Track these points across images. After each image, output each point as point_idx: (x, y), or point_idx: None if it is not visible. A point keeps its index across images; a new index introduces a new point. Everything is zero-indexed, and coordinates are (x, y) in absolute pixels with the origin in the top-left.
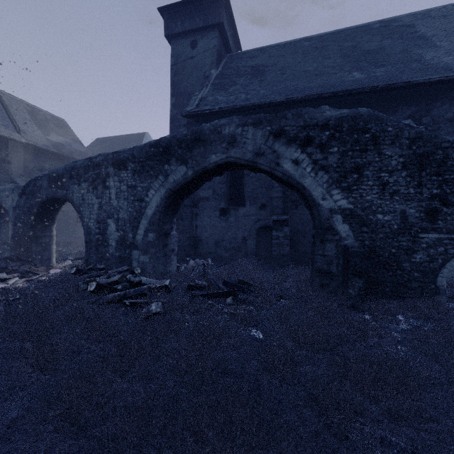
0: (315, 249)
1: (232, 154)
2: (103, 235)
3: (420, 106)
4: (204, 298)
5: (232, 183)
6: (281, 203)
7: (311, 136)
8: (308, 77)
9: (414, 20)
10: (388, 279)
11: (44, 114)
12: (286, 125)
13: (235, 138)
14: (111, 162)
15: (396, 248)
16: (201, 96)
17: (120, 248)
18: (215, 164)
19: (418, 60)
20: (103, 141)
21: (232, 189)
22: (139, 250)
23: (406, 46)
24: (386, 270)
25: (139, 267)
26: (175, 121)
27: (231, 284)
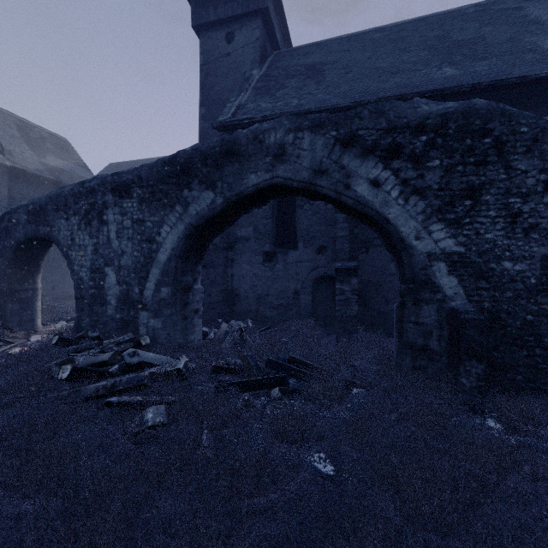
0: (404, 313)
1: (279, 173)
2: (100, 290)
3: (539, 110)
4: (237, 389)
5: (280, 218)
6: (347, 245)
7: (399, 143)
8: (382, 76)
9: (522, 1)
10: (521, 362)
11: (39, 131)
12: (361, 127)
13: (284, 149)
14: (109, 186)
15: (534, 314)
16: (239, 102)
17: (122, 308)
18: (255, 187)
19: (533, 50)
20: (117, 167)
21: (280, 226)
22: (148, 310)
23: (515, 33)
24: (517, 348)
25: (148, 336)
26: (206, 138)
27: (278, 365)
